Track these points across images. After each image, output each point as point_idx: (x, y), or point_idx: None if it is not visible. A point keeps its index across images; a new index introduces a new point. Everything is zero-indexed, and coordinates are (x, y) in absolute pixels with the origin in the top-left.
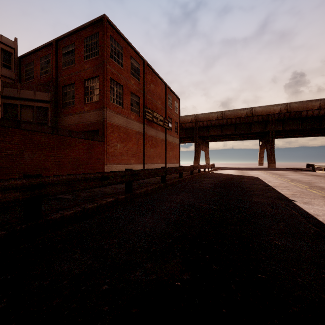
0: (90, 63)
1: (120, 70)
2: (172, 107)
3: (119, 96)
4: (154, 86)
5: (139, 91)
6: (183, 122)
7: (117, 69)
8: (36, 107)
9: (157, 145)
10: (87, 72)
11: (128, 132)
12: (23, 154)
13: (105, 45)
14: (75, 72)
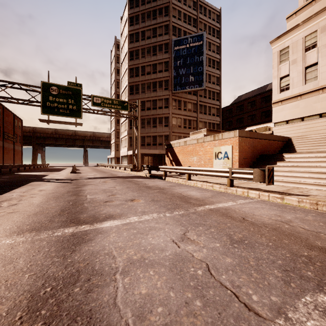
0: None
1: None
2: (17, 127)
3: None
4: (7, 118)
5: (1, 123)
6: None
7: None
8: None
9: (9, 153)
10: None
11: None
12: None
13: None
14: None
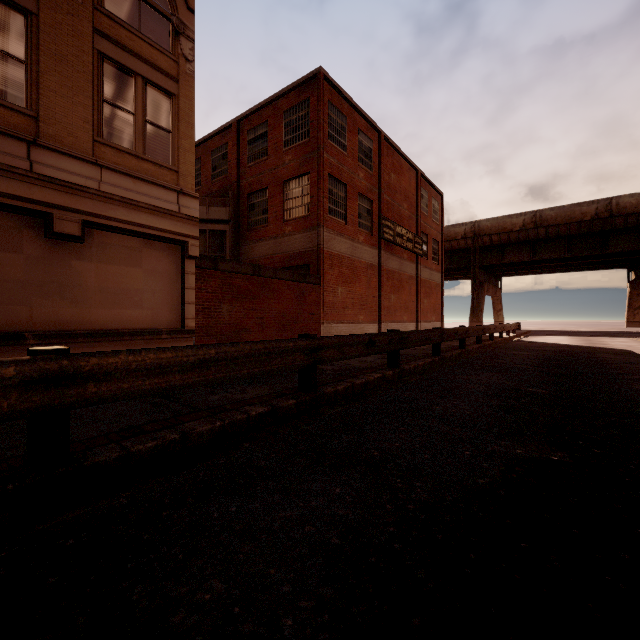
0: (294, 153)
1: (342, 158)
2: (428, 213)
3: (340, 203)
4: (396, 177)
5: (371, 189)
6: (446, 239)
7: (338, 157)
8: (210, 232)
9: (402, 288)
10: (288, 169)
11: (354, 266)
12: (221, 307)
13: (321, 120)
14: (268, 169)
